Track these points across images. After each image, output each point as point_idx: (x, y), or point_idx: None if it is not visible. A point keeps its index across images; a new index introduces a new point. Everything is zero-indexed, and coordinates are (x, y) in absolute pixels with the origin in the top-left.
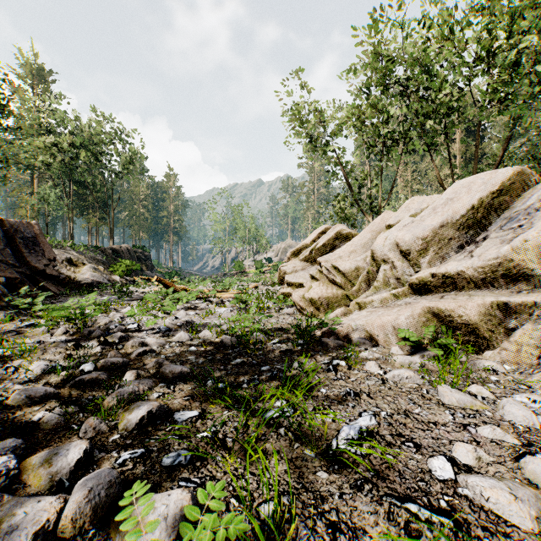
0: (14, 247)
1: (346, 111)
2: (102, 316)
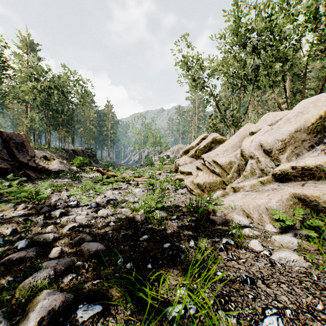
0: (9, 148)
1: (217, 62)
2: (56, 194)
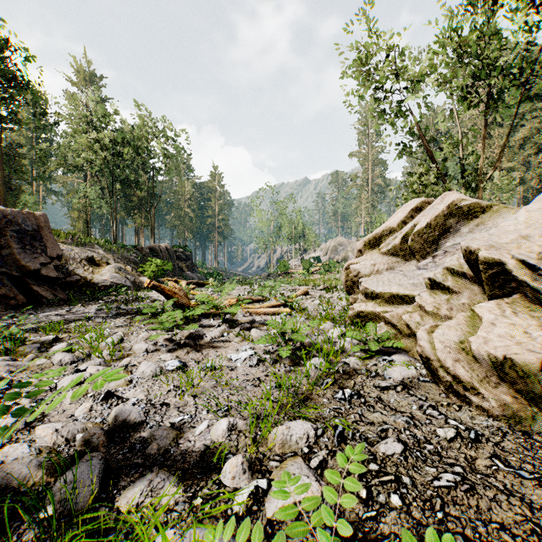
0: (4, 241)
1: (426, 56)
2: None
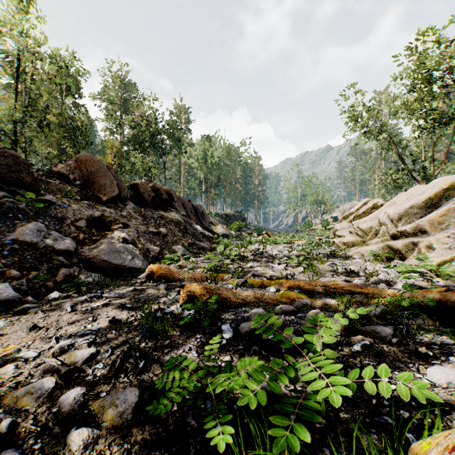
0: (197, 217)
1: (398, 100)
2: (249, 247)
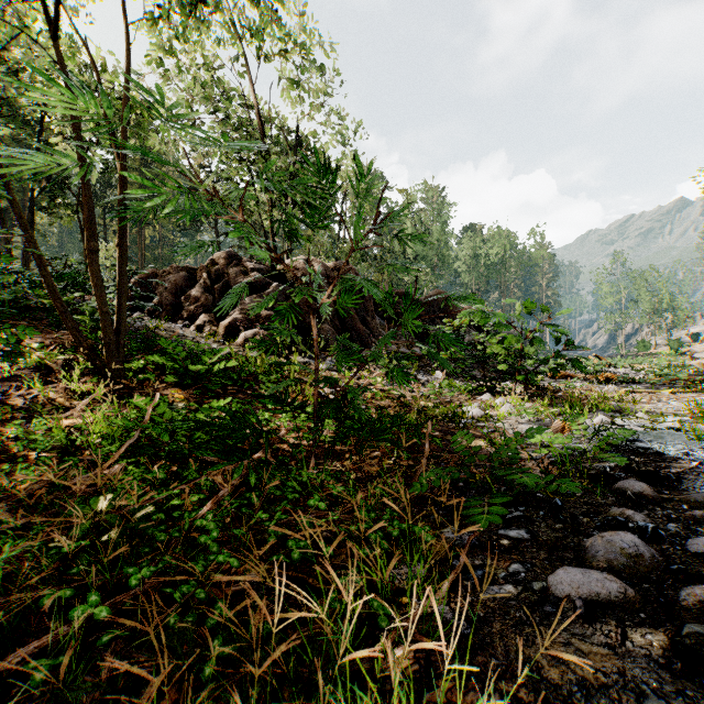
0: None
1: None
2: None
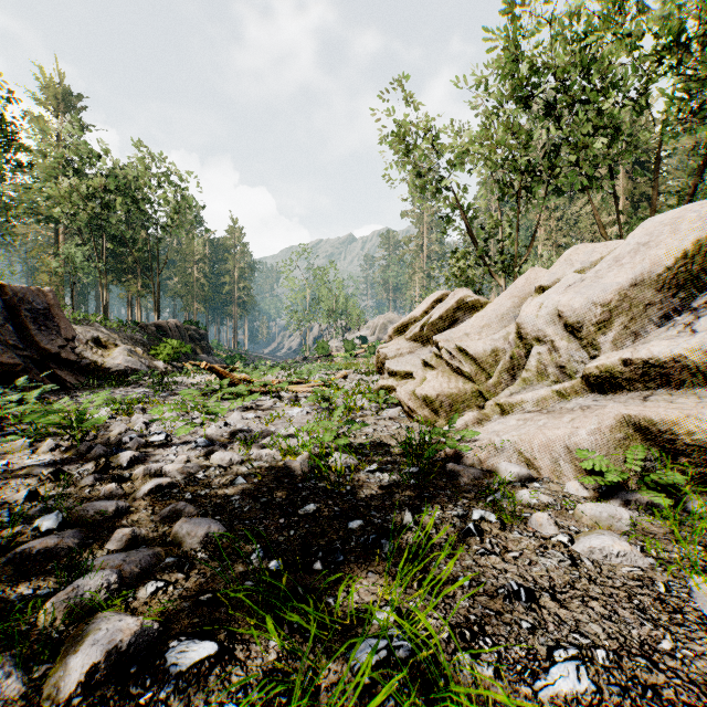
0: (18, 322)
1: (468, 135)
2: (121, 420)
